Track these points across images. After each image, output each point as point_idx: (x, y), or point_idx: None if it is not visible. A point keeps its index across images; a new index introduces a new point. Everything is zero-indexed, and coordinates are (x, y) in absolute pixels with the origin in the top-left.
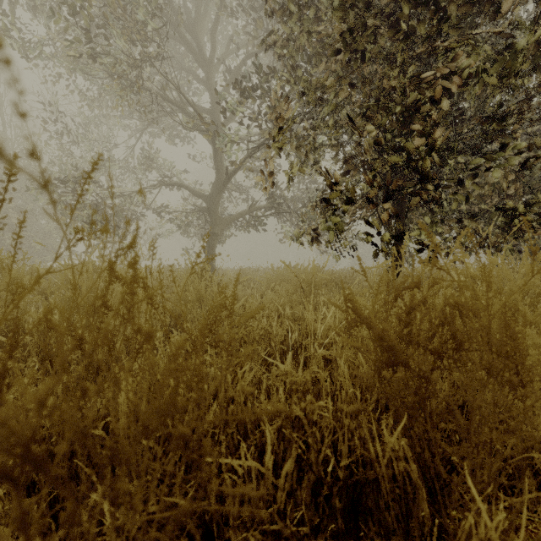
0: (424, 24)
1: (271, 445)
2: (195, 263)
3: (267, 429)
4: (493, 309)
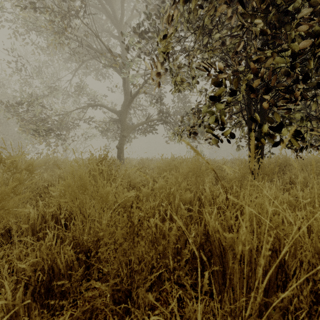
0: None
1: None
2: None
3: None
4: None
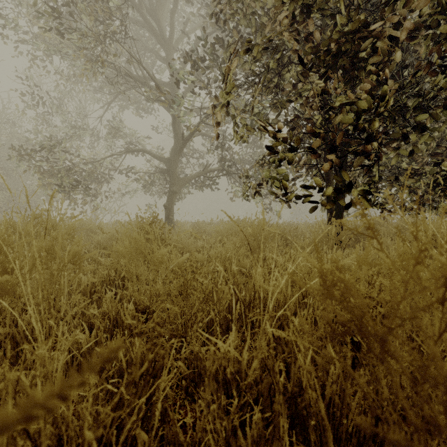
0: None
1: None
2: None
3: None
4: None
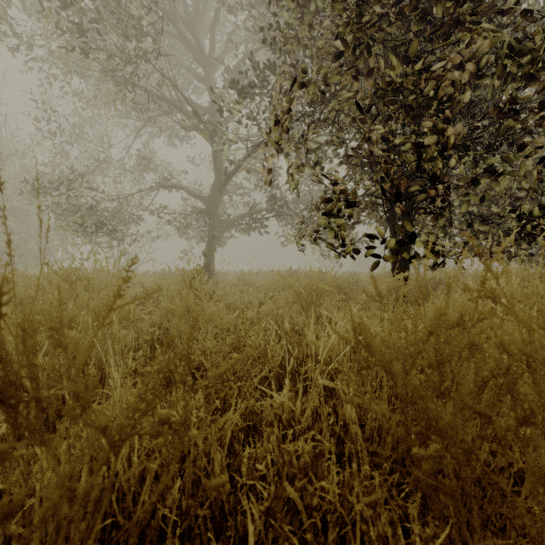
0: (436, 9)
1: (256, 534)
2: (111, 307)
3: (249, 517)
4: (542, 341)
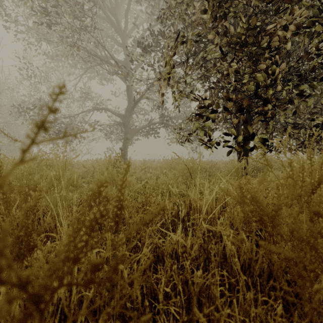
0: None
1: None
2: (33, 139)
3: None
4: None
